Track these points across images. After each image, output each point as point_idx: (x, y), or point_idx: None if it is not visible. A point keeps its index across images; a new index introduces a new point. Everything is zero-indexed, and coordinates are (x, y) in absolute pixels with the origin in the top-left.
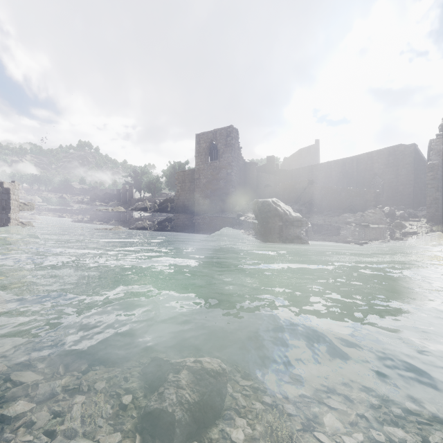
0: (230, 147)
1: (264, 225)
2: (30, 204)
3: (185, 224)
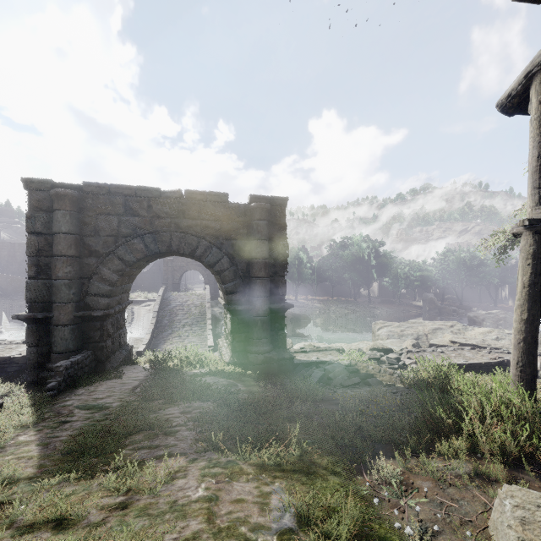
0: None
1: None
2: None
3: None
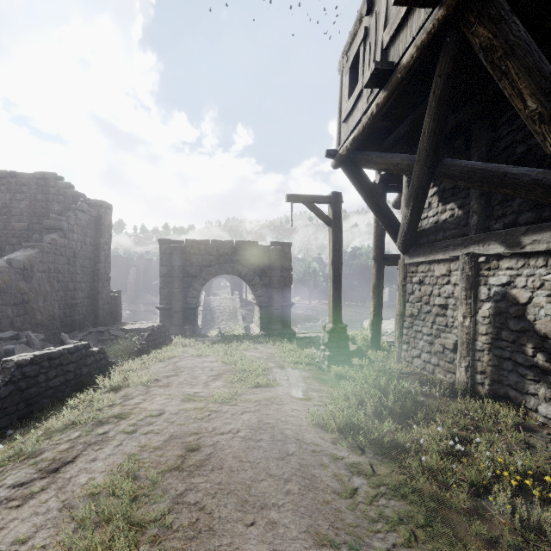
0: None
1: None
2: None
3: None
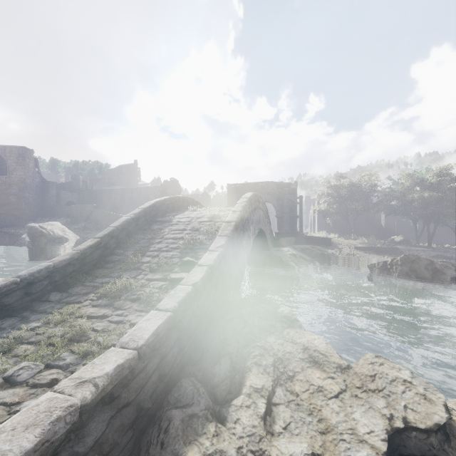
0: (22, 166)
1: (32, 241)
2: None
3: None
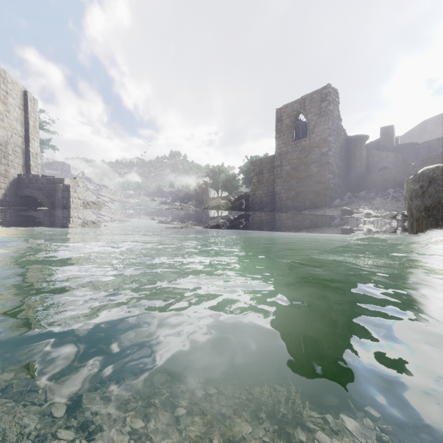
0: (325, 116)
1: None
2: (99, 203)
3: (262, 225)
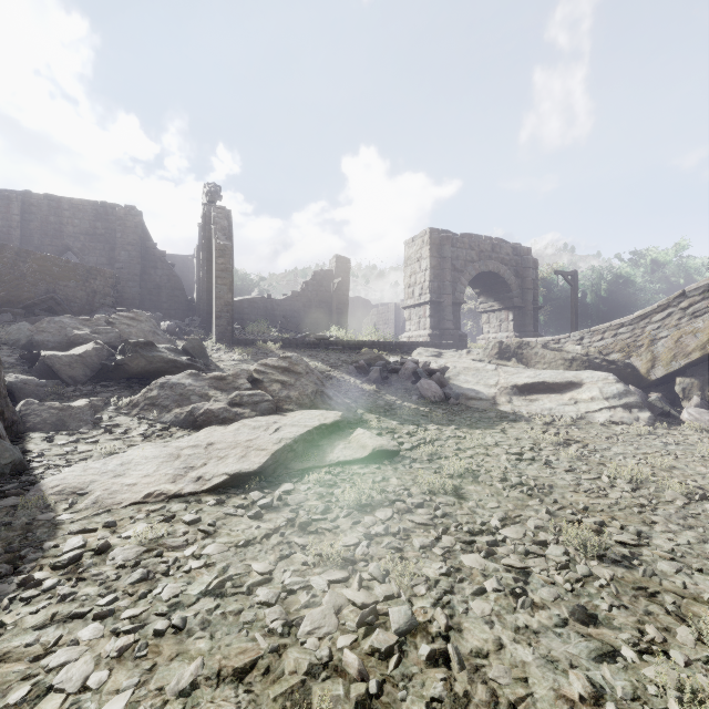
0: None
1: None
2: None
3: None
